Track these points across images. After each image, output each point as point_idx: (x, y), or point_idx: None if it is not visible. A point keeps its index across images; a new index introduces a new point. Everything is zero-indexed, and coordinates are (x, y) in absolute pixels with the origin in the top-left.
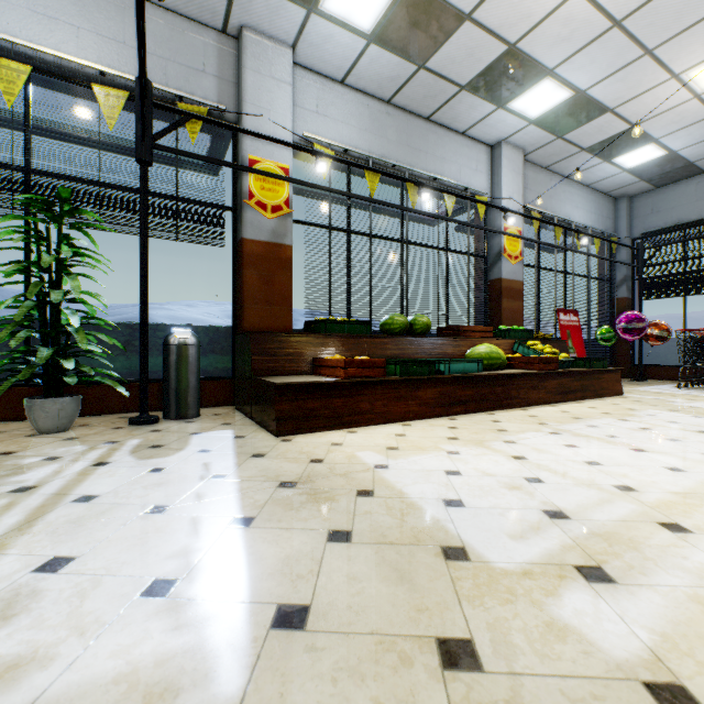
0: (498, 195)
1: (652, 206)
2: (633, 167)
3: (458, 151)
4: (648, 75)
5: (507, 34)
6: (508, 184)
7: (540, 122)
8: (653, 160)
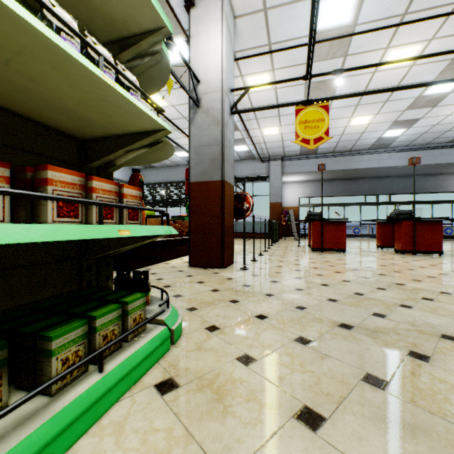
0: None
1: (145, 174)
2: None
3: None
4: None
5: None
6: None
7: None
8: None
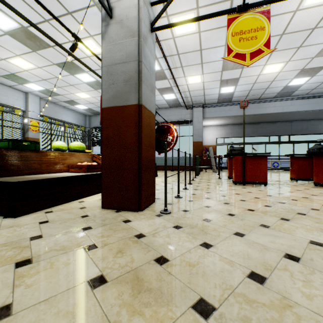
0: (28, 110)
1: (95, 120)
2: (83, 109)
3: (7, 92)
4: (65, 91)
5: (9, 71)
6: (32, 107)
7: (40, 92)
8: (87, 108)
